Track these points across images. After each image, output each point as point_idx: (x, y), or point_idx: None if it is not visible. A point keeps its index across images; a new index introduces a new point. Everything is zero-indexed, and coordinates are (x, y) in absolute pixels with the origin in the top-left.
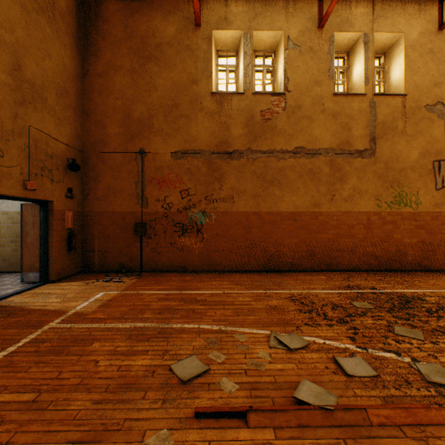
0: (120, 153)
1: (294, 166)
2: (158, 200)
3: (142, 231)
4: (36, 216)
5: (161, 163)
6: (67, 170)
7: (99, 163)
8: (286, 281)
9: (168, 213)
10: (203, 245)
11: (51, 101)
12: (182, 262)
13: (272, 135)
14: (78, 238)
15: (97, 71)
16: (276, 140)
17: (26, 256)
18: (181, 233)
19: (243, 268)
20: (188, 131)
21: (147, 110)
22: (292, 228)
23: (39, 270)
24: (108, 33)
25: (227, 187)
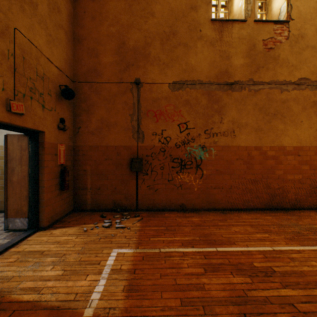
0: (114, 83)
1: (297, 98)
2: (154, 134)
3: (139, 167)
4: (23, 150)
5: (158, 94)
6: (58, 98)
7: (92, 94)
8: (314, 225)
9: (165, 148)
10: (202, 182)
11: (41, 10)
12: (180, 200)
13: (274, 65)
14: (69, 175)
15: None
16: (278, 71)
17: (11, 198)
18: (179, 169)
19: (244, 205)
20: (186, 60)
21: (143, 37)
22: (295, 163)
23: (27, 214)
24: None
25: (227, 120)
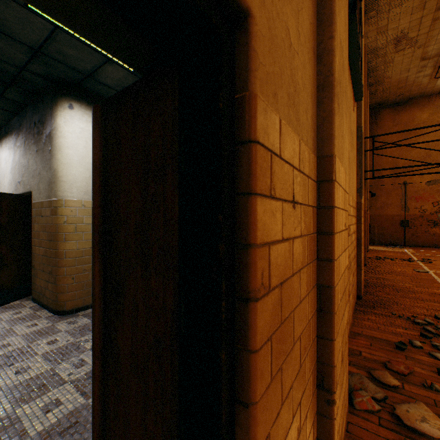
0: (390, 185)
1: None
2: (415, 208)
3: (406, 225)
4: None
5: (417, 188)
6: None
7: (377, 191)
8: None
9: (422, 215)
10: None
11: None
12: (433, 242)
13: None
14: None
15: (376, 145)
16: None
17: None
18: (432, 226)
19: None
20: (437, 169)
21: (408, 161)
22: None
23: None
24: (382, 125)
25: None
